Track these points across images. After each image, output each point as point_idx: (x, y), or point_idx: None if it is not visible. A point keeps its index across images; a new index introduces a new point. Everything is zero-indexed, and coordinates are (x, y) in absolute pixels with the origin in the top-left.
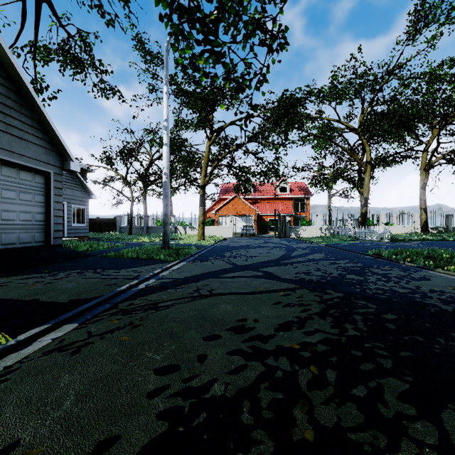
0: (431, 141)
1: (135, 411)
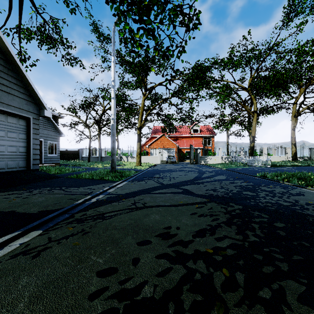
0: (299, 97)
1: (77, 313)
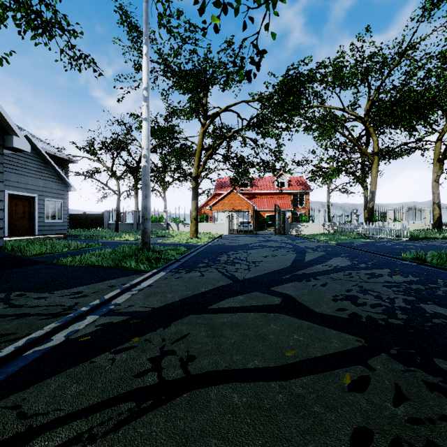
0: (446, 130)
1: None
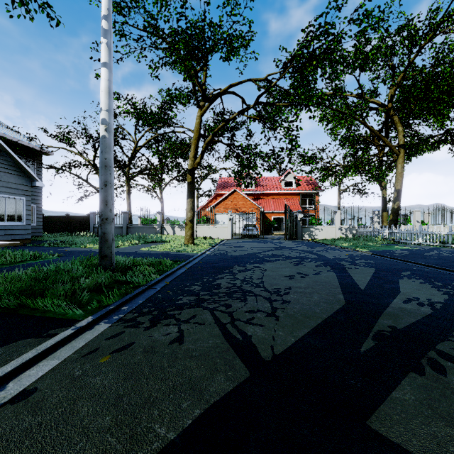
0: None
1: None
